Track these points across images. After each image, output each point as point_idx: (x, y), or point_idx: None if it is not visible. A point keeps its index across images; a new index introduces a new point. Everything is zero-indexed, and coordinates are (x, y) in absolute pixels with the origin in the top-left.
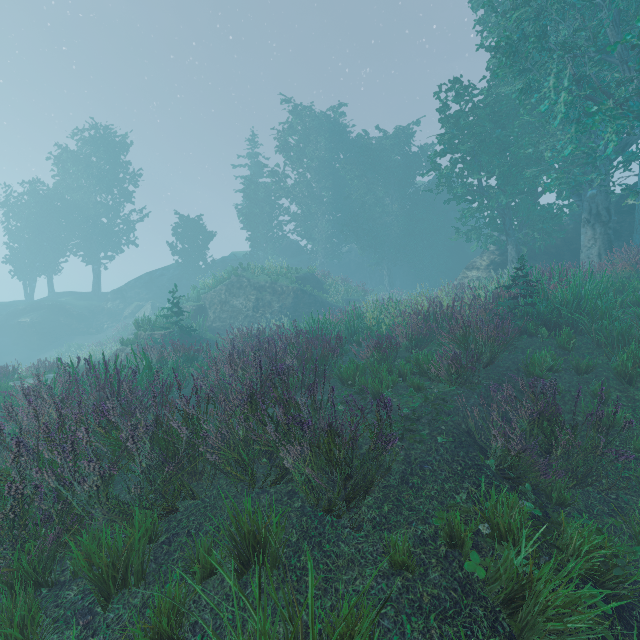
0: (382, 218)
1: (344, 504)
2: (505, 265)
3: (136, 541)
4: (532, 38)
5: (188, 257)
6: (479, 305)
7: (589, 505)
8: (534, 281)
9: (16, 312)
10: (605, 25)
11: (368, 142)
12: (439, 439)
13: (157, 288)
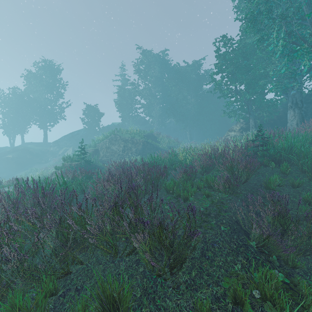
0: (186, 106)
1: (168, 270)
2: (248, 129)
3: (40, 301)
4: (264, 12)
5: (90, 125)
6: (238, 150)
7: (309, 268)
8: (267, 137)
9: (5, 152)
10: (303, 5)
11: (179, 68)
12: (222, 228)
13: (75, 140)
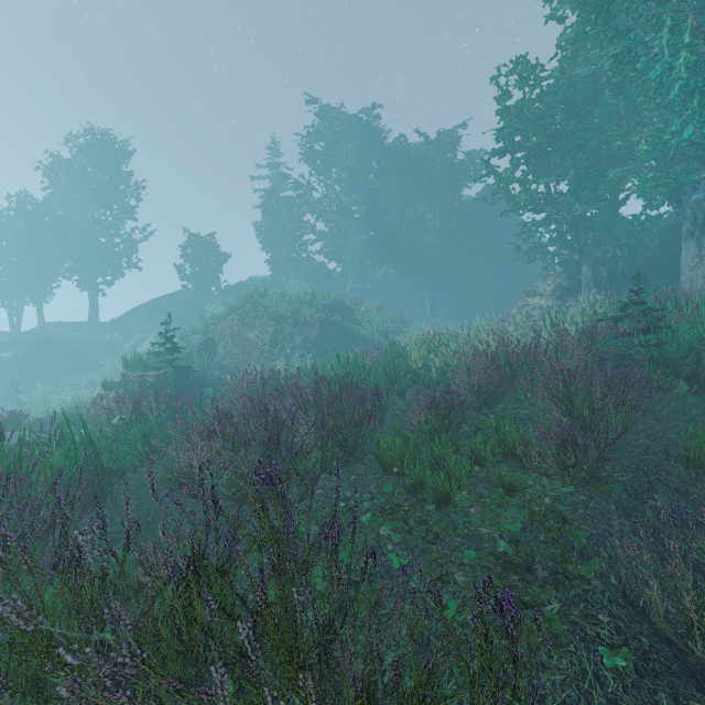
0: (423, 236)
1: None
2: (575, 290)
3: None
4: None
5: (199, 282)
6: (572, 344)
7: None
8: (657, 310)
9: None
10: None
11: (407, 148)
12: (605, 656)
13: (163, 318)
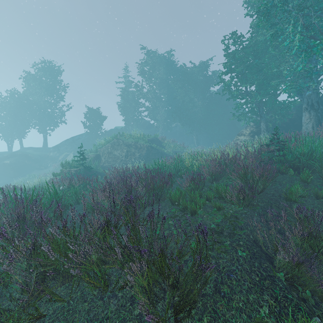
0: (193, 109)
1: (172, 313)
2: (259, 133)
3: None
4: (279, 4)
5: (92, 129)
6: (250, 155)
7: None
8: (283, 141)
9: (2, 158)
10: None
11: (185, 69)
12: (239, 252)
13: (76, 145)
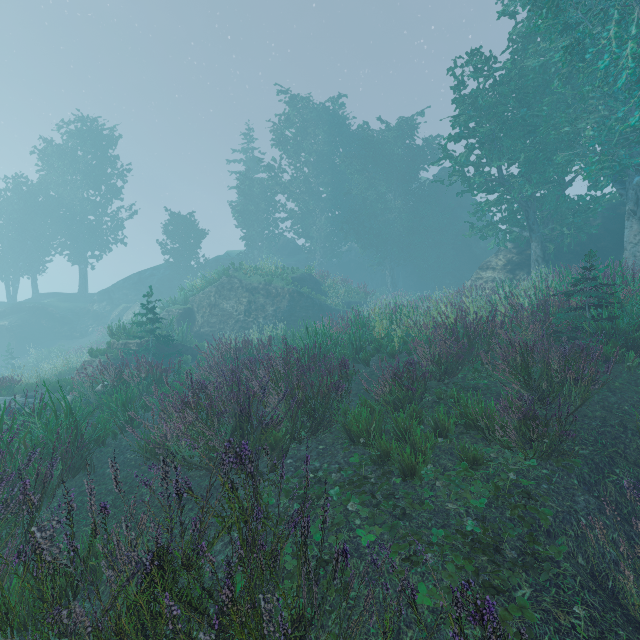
0: (384, 215)
1: None
2: (525, 265)
3: None
4: None
5: (179, 256)
6: (527, 317)
7: None
8: (608, 286)
9: None
10: None
11: (369, 134)
12: None
13: (146, 289)
